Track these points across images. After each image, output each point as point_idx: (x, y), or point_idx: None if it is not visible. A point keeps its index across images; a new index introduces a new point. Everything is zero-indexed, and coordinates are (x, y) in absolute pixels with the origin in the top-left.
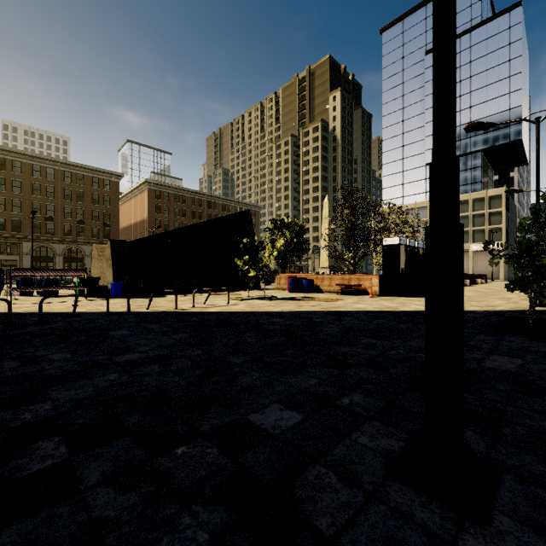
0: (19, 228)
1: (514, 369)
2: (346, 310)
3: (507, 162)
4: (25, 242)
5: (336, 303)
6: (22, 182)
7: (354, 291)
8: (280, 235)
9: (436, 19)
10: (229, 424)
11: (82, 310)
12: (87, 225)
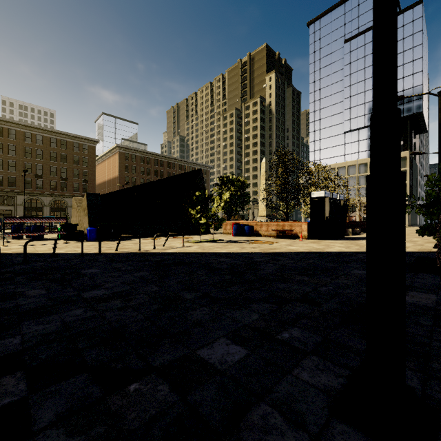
0: (14, 184)
1: (431, 305)
2: (281, 252)
3: (410, 130)
4: (18, 195)
5: (273, 245)
6: (16, 146)
7: (287, 235)
8: (226, 190)
9: None
10: (179, 359)
11: (61, 251)
12: (69, 182)
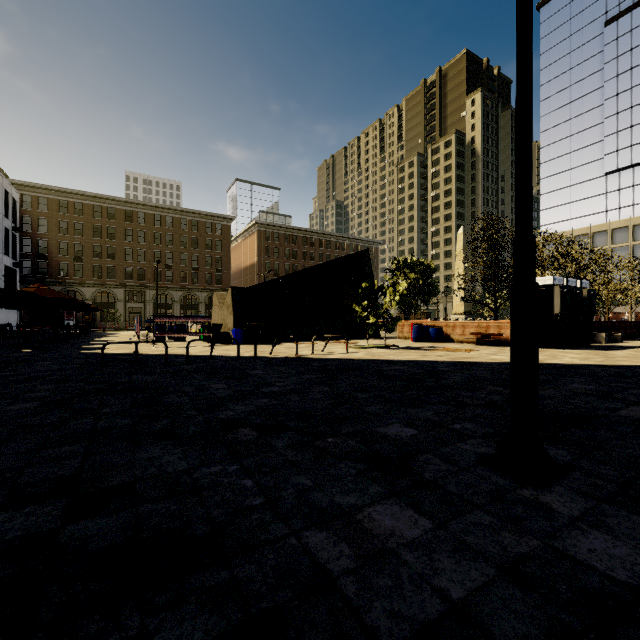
0: (143, 276)
1: None
2: (478, 361)
3: None
4: (148, 290)
5: (468, 353)
6: (146, 232)
7: (493, 341)
8: (402, 277)
9: (517, 133)
10: (361, 431)
11: (214, 353)
12: (201, 272)
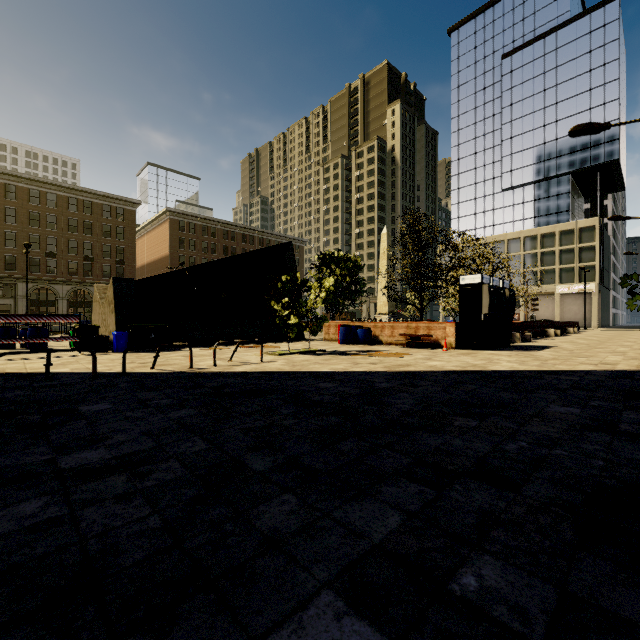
0: (14, 265)
1: None
2: (419, 370)
3: (600, 187)
4: (20, 283)
5: (402, 359)
6: (17, 210)
7: (423, 343)
8: (329, 273)
9: None
10: None
11: (65, 369)
12: (96, 263)
